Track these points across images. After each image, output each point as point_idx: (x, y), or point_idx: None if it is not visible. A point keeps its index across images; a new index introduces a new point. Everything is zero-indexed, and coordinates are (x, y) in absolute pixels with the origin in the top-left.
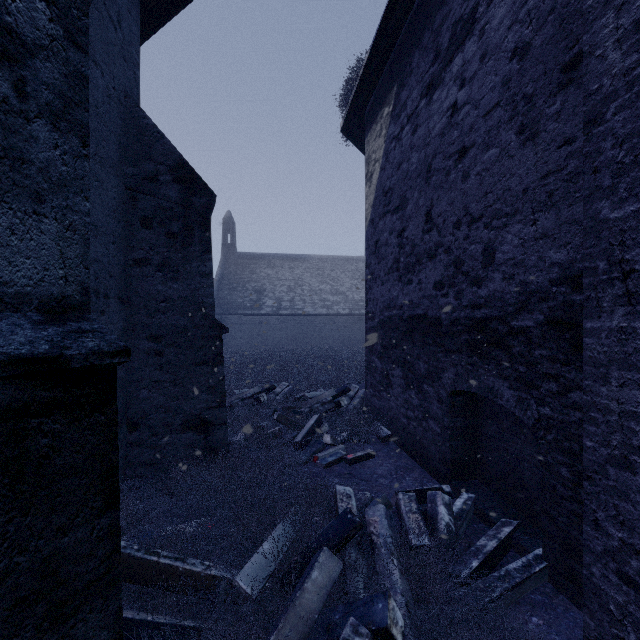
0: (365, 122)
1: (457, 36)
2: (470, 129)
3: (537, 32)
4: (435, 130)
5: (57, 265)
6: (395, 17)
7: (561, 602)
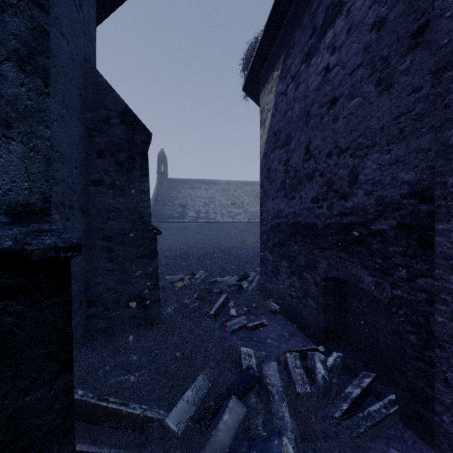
0: (260, 83)
1: (329, 16)
2: (339, 84)
3: (391, 9)
4: (312, 86)
5: (23, 178)
6: (283, 4)
7: (410, 436)
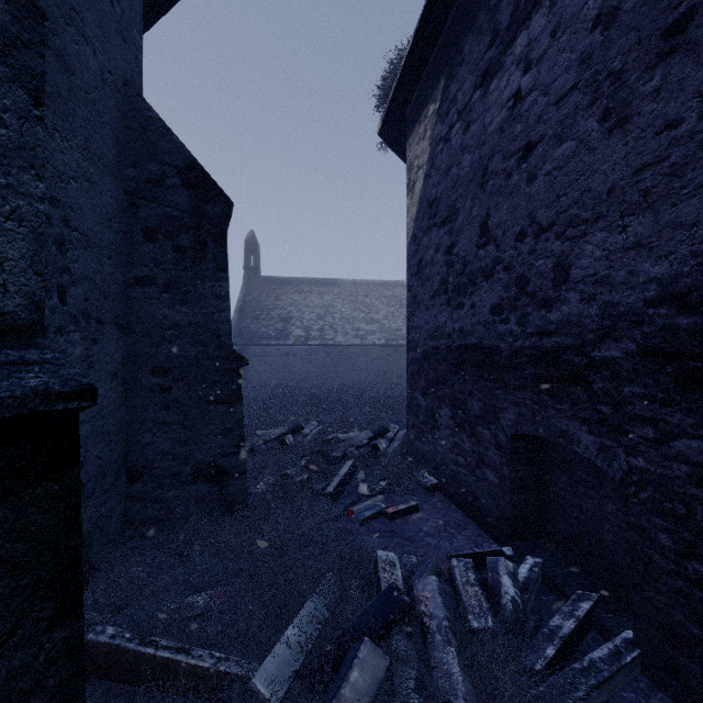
0: (406, 124)
1: (521, 10)
2: (537, 120)
3: None
4: (492, 125)
5: None
6: None
7: (661, 702)
